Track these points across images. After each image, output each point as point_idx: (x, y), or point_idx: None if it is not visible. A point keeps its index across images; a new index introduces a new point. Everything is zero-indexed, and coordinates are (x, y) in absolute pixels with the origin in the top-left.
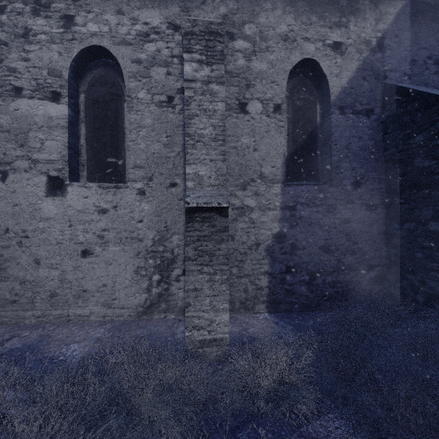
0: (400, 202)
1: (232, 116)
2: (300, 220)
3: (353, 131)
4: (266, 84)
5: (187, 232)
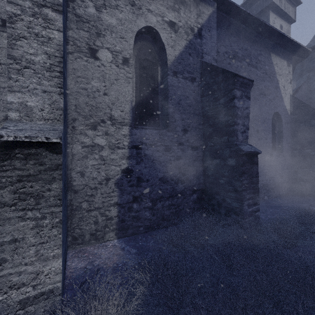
0: (211, 144)
1: (82, 59)
2: (145, 157)
3: (183, 91)
4: (116, 38)
5: (2, 172)
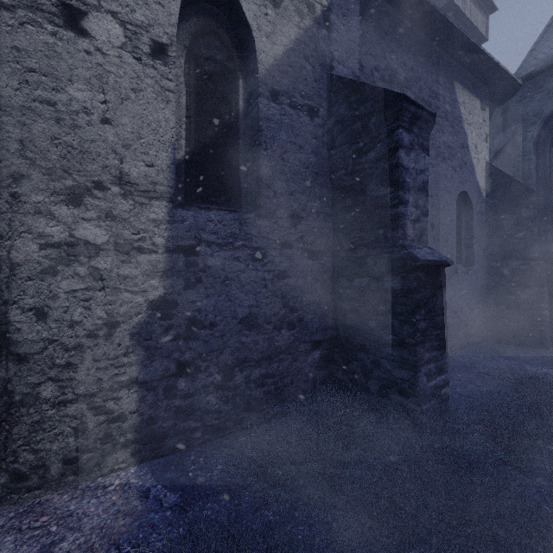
0: (349, 247)
1: (40, 27)
2: (206, 273)
3: (292, 134)
4: None
5: None
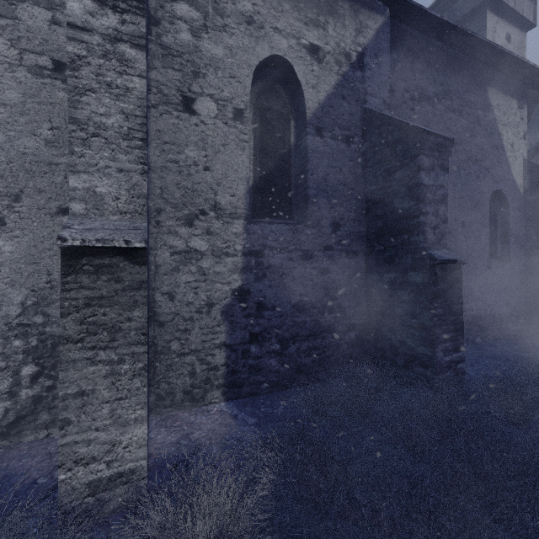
0: (380, 248)
1: (171, 114)
2: (269, 270)
3: (332, 160)
4: (223, 78)
5: (64, 292)
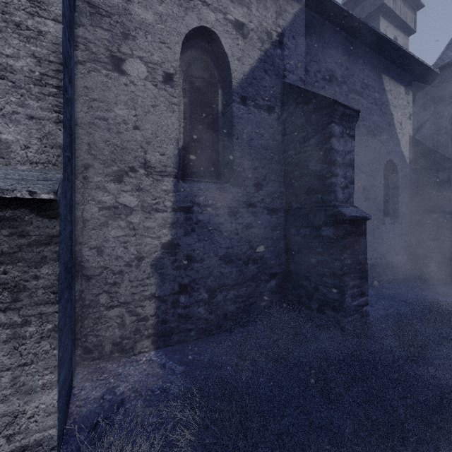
0: (297, 206)
1: (99, 72)
2: (198, 225)
3: (255, 126)
4: (153, 42)
5: None
